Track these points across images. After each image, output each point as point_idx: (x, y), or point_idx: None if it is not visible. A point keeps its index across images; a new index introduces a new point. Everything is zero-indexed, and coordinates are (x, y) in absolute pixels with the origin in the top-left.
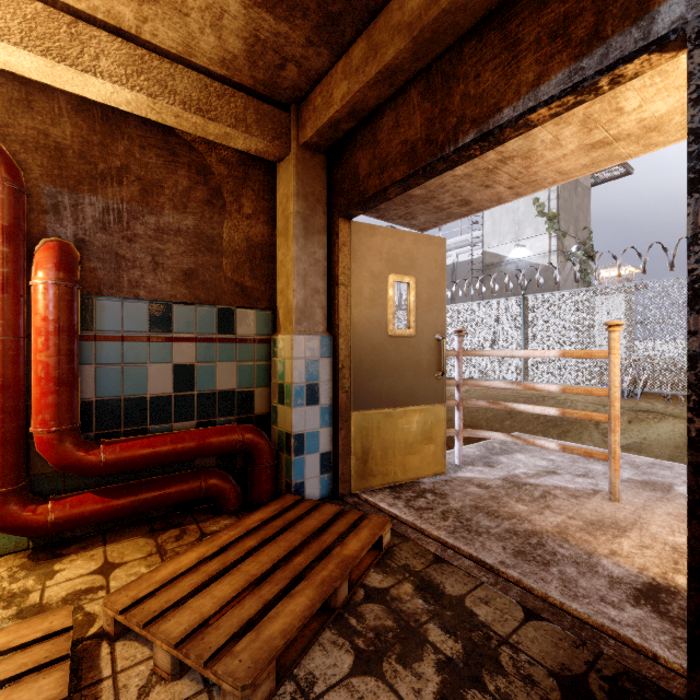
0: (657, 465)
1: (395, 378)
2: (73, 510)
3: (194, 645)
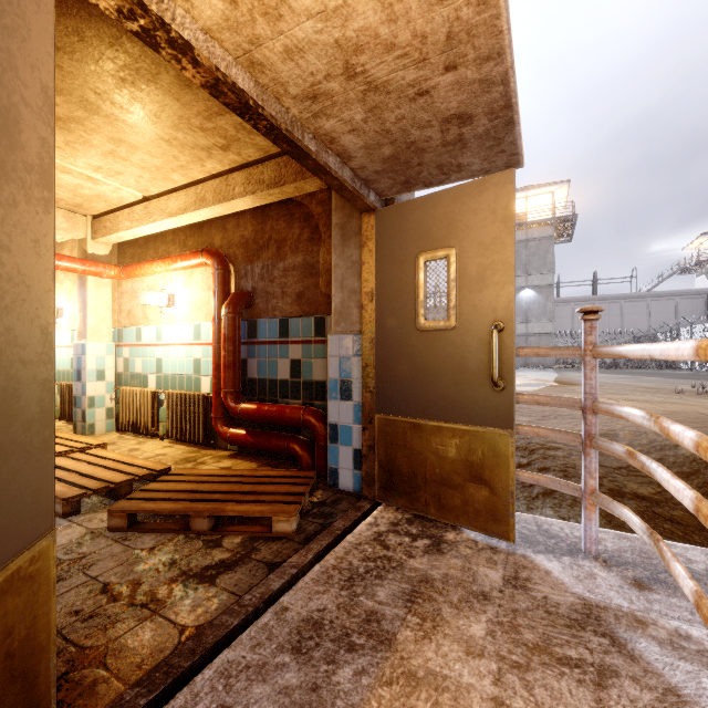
0: None
1: (426, 383)
2: (235, 435)
3: (138, 492)
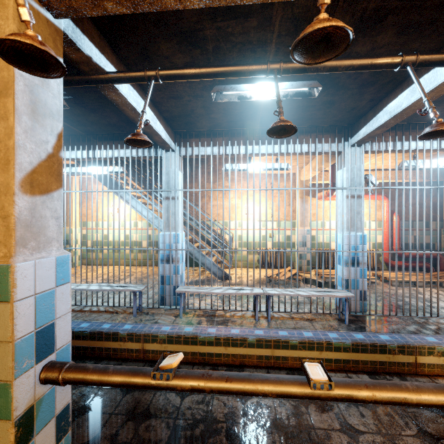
0: None
1: None
2: (399, 263)
3: None
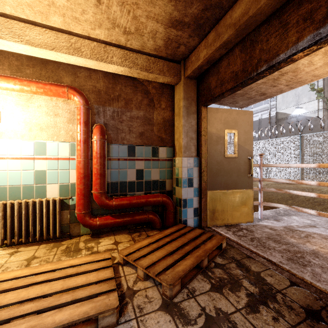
0: None
1: (227, 177)
2: (104, 221)
3: (151, 269)
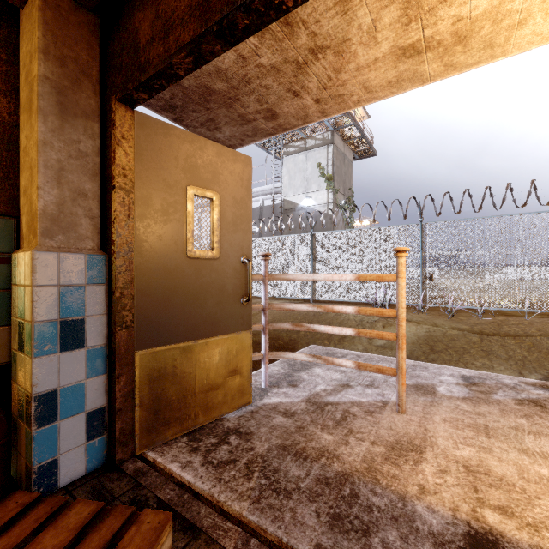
0: (418, 366)
1: (195, 307)
2: None
3: None
